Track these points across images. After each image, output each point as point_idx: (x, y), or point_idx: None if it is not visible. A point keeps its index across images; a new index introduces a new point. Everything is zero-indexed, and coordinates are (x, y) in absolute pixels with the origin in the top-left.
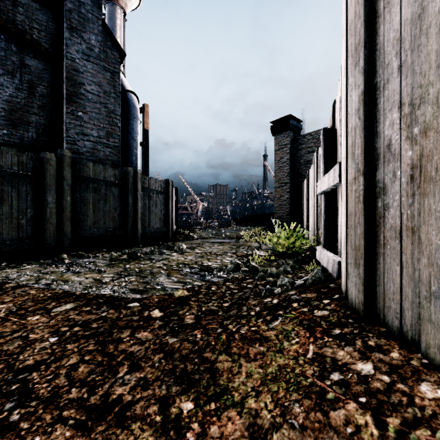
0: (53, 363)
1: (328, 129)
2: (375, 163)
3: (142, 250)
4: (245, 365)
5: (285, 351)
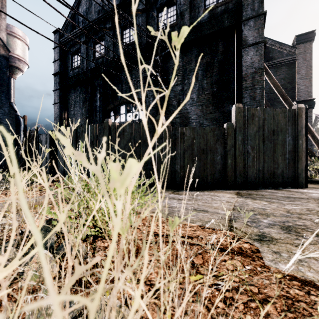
0: None
1: None
2: None
3: None
4: None
5: None
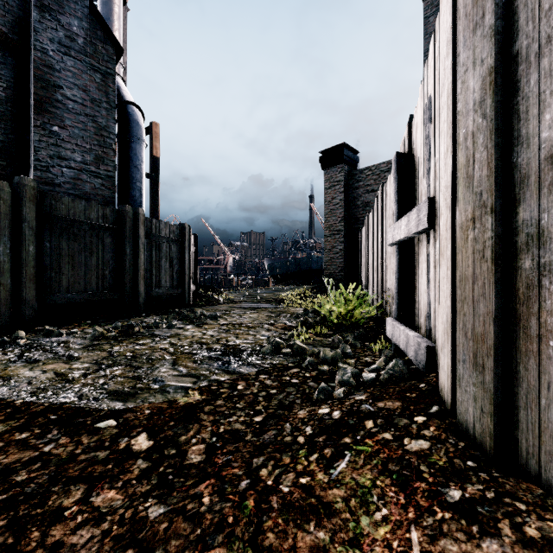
0: None
1: (403, 154)
2: (516, 191)
3: (144, 321)
4: None
5: (366, 543)
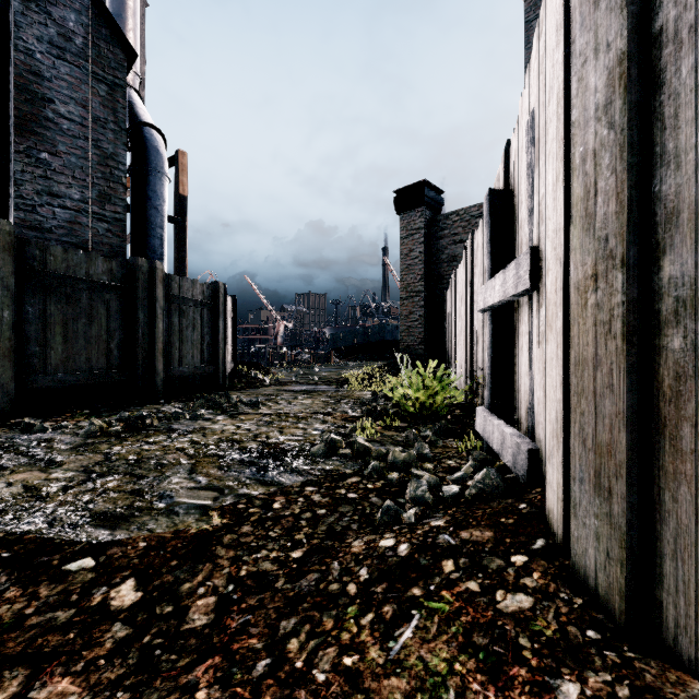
0: None
1: (498, 191)
2: (660, 235)
3: (161, 411)
4: None
5: None
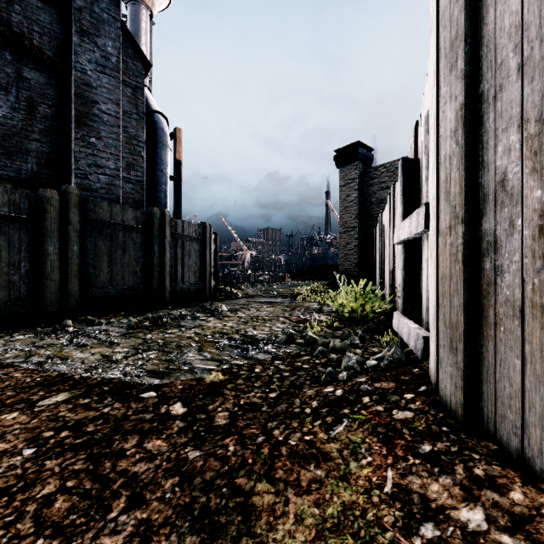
0: (20, 493)
1: (408, 159)
2: (481, 206)
3: (170, 313)
4: (293, 501)
5: (352, 478)
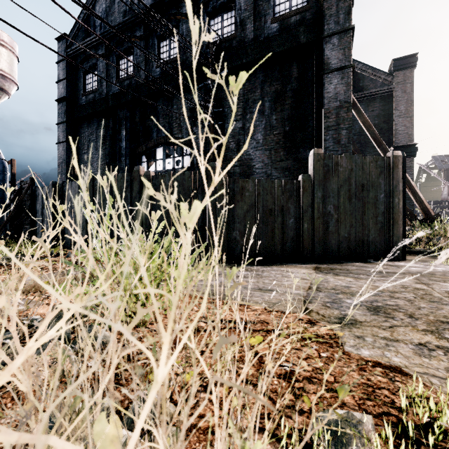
0: None
1: None
2: None
3: None
4: None
5: None
